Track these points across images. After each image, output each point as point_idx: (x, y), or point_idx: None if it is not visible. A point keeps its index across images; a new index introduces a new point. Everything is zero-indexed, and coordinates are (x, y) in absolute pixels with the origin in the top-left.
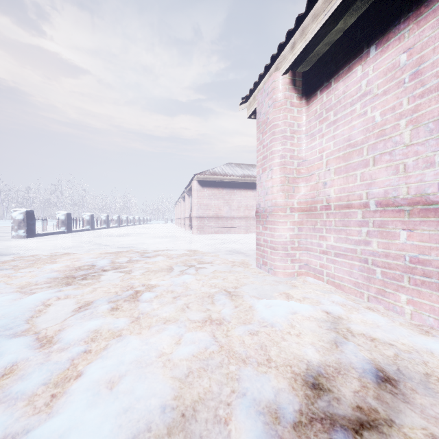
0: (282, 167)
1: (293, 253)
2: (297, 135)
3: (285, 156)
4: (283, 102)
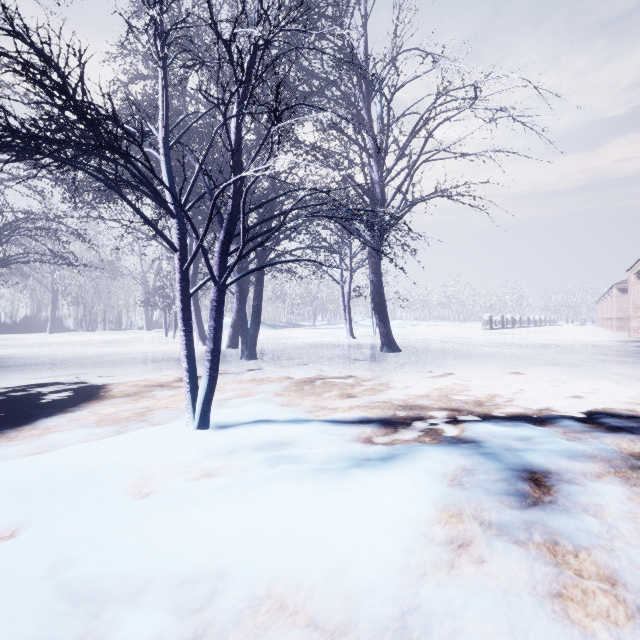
0: (632, 304)
1: (637, 331)
2: (639, 293)
3: (633, 300)
4: (633, 283)
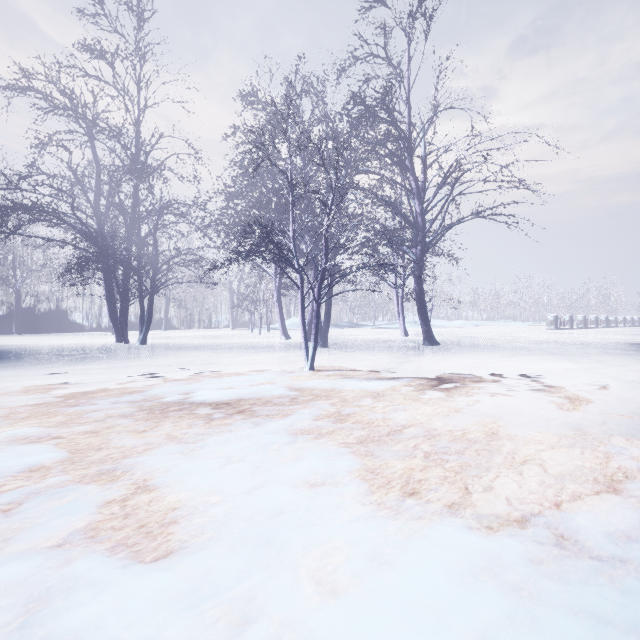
0: None
1: None
2: None
3: None
4: None
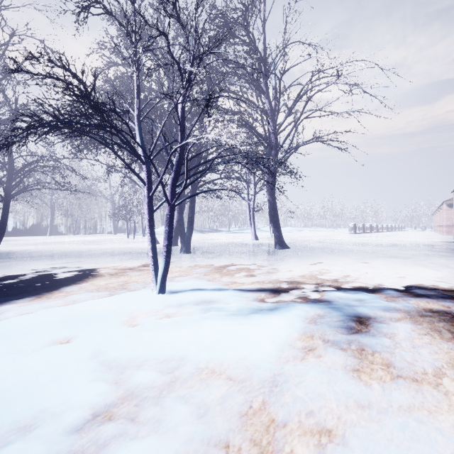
0: None
1: None
2: None
3: None
4: None
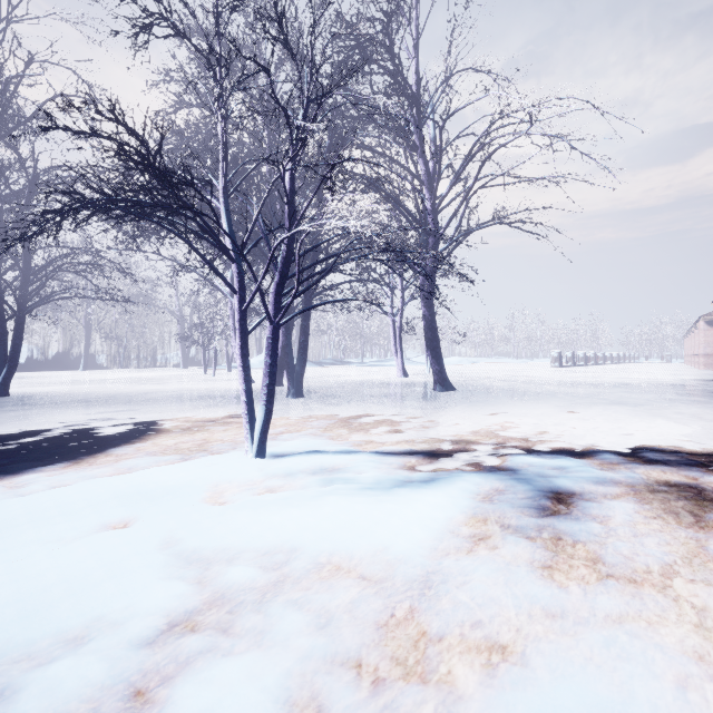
0: None
1: None
2: None
3: None
4: None
